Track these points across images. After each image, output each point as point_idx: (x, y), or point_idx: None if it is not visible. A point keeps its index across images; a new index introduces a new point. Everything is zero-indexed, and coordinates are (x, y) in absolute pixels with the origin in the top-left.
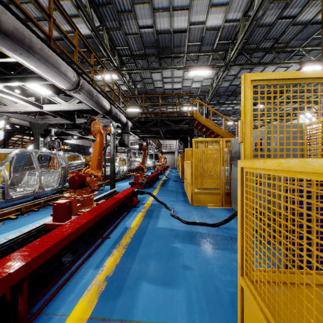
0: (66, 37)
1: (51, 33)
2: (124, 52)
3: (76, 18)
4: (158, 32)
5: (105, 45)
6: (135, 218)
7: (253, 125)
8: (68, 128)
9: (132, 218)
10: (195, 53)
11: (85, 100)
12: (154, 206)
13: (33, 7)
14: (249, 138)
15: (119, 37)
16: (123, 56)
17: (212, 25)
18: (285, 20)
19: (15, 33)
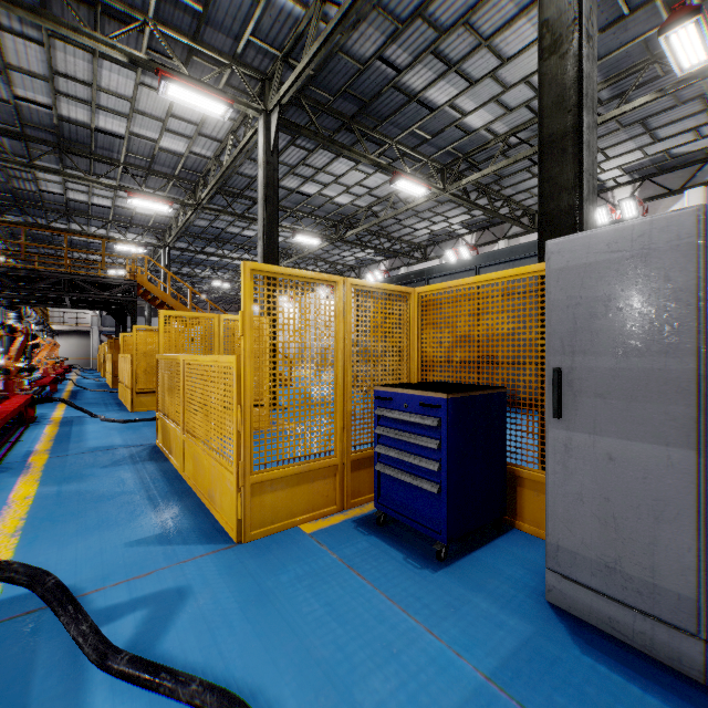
0: None
1: None
2: None
3: None
4: (63, 118)
5: None
6: (47, 429)
7: None
8: None
9: (41, 429)
10: (142, 170)
11: None
12: (71, 418)
13: None
14: (162, 343)
15: None
16: None
17: (170, 148)
18: None
19: None
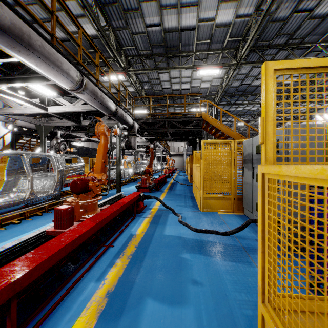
0: (70, 36)
1: (54, 31)
2: (131, 52)
3: (82, 18)
4: (166, 30)
5: (111, 45)
6: (141, 225)
7: None
8: (75, 131)
9: (138, 225)
10: (204, 52)
11: (89, 101)
12: (161, 211)
13: (39, 8)
14: (271, 138)
15: (125, 37)
16: (130, 57)
17: (222, 21)
18: (301, 14)
19: (12, 28)
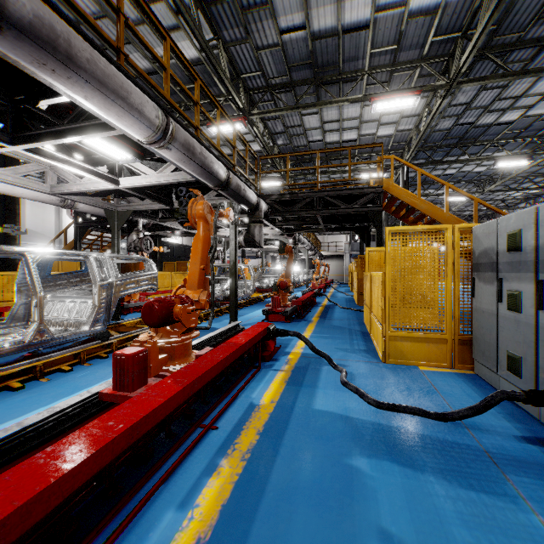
0: (149, 52)
1: (121, 43)
2: (255, 83)
3: (176, 32)
4: (315, 36)
5: (221, 72)
6: (270, 385)
7: (500, 203)
8: (165, 218)
9: (264, 385)
10: (385, 69)
11: (181, 162)
12: (307, 360)
13: (110, 23)
14: None
15: (245, 56)
16: (254, 90)
17: (422, 6)
18: None
19: (36, 26)
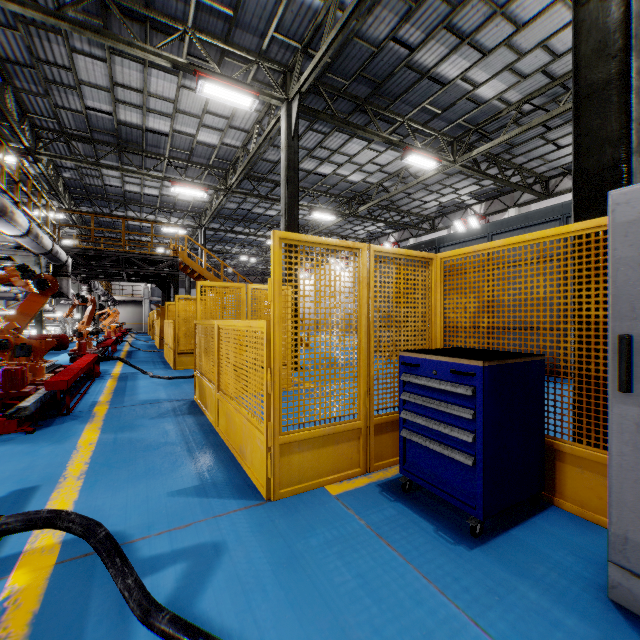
0: None
1: None
2: (46, 124)
3: None
4: (121, 122)
5: (12, 118)
6: (107, 383)
7: None
8: None
9: (104, 383)
10: (182, 162)
11: (27, 243)
12: (127, 374)
13: None
14: (199, 310)
15: (40, 104)
16: (43, 129)
17: (206, 141)
18: None
19: (2, 207)
